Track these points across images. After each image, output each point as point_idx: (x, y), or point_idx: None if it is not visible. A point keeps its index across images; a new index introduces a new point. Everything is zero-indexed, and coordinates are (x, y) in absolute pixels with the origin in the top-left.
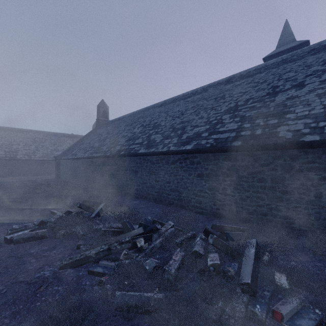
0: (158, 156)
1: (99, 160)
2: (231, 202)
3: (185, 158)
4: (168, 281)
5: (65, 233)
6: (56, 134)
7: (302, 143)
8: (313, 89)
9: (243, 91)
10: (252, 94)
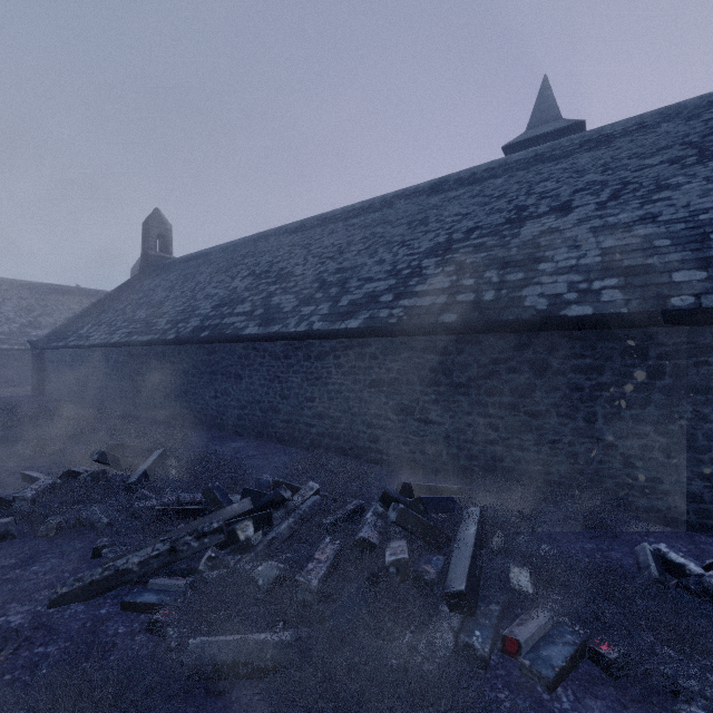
0: (287, 343)
1: (147, 351)
2: (438, 437)
3: (345, 347)
4: (305, 606)
5: (62, 524)
6: (35, 285)
7: (564, 321)
8: (585, 218)
9: (463, 212)
10: (480, 219)
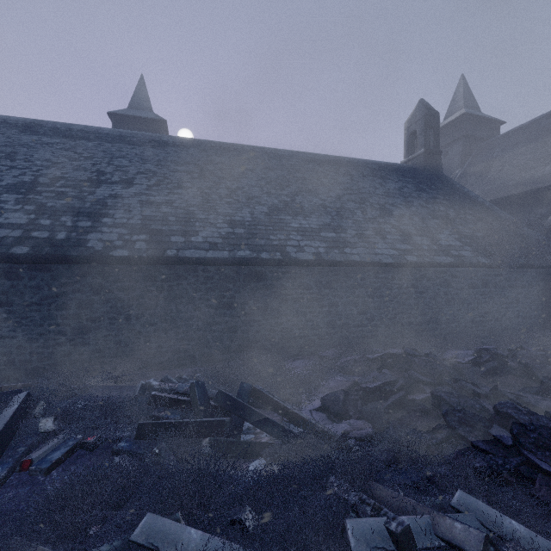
0: None
1: None
2: (10, 349)
3: None
4: None
5: None
6: None
7: (112, 258)
8: (139, 193)
9: (53, 159)
10: (68, 171)
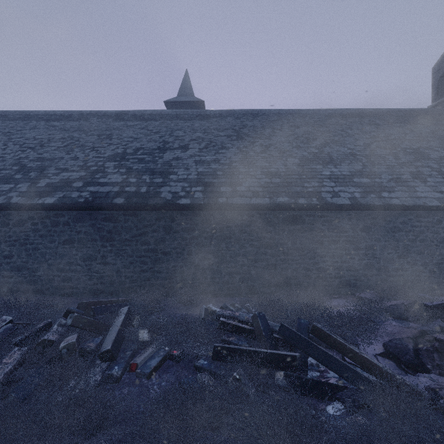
0: None
1: None
2: (112, 272)
3: (42, 217)
4: None
5: None
6: None
7: (178, 206)
8: (193, 155)
9: (134, 136)
10: (144, 143)
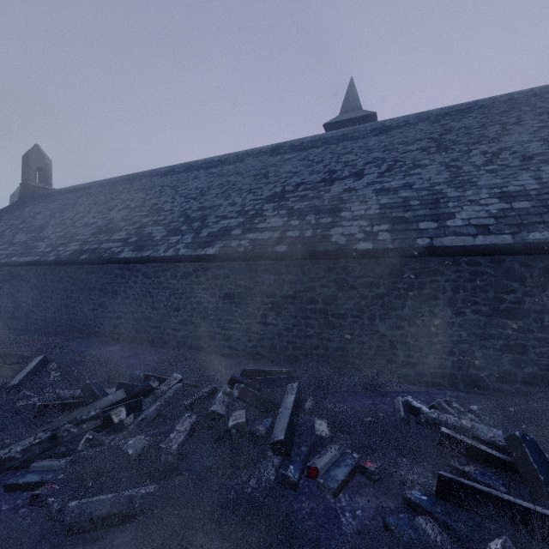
0: (157, 265)
1: (27, 271)
2: (273, 334)
3: (205, 269)
4: (167, 465)
5: None
6: None
7: (356, 252)
8: (371, 183)
9: (293, 170)
10: (305, 177)
